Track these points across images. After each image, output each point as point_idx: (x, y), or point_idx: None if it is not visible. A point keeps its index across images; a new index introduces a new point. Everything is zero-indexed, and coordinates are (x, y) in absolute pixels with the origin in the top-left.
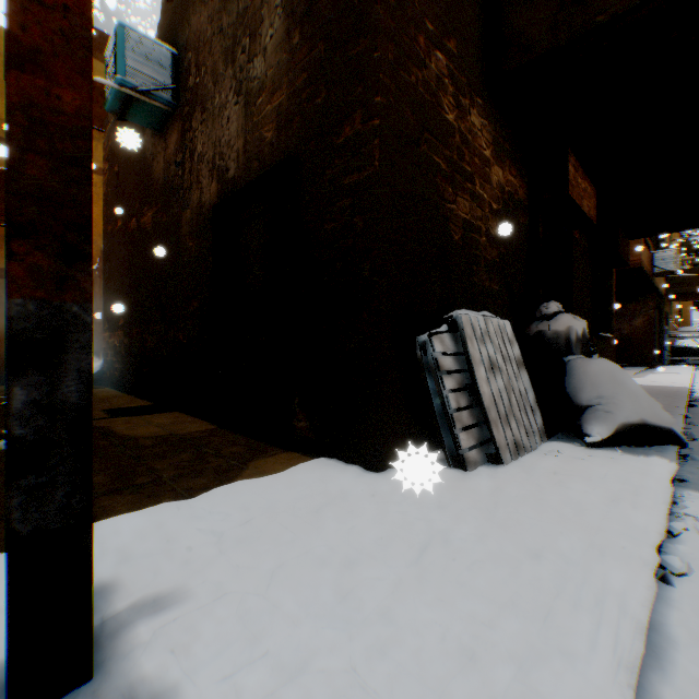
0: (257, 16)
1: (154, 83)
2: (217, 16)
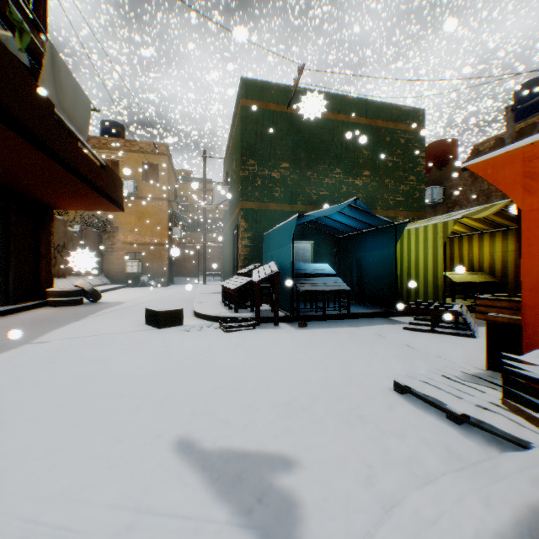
0: (488, 194)
1: (438, 198)
2: (468, 186)
